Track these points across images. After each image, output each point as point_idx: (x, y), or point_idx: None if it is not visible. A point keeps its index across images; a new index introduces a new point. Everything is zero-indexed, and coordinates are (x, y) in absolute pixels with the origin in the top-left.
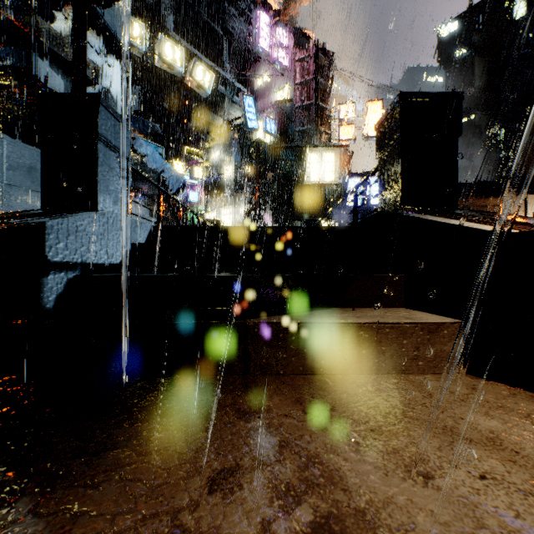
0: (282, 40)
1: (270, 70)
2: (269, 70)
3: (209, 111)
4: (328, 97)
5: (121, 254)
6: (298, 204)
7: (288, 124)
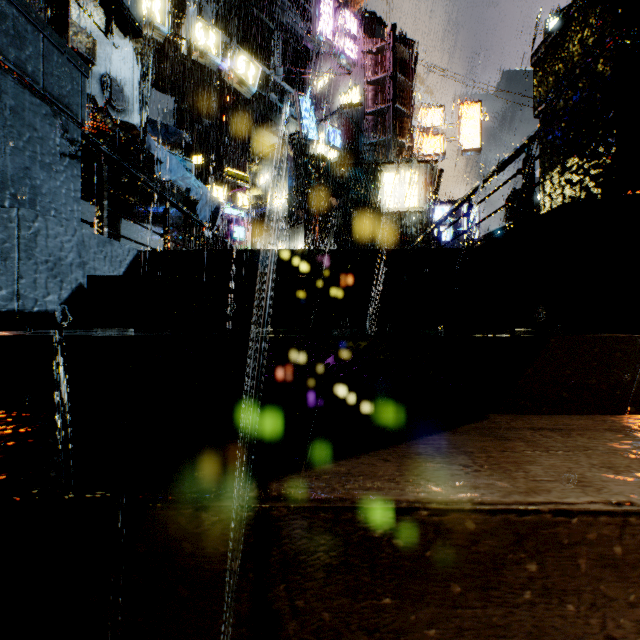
0: (349, 26)
1: (334, 67)
2: (332, 68)
3: (258, 126)
4: (409, 99)
5: (60, 293)
6: (370, 237)
7: (357, 135)
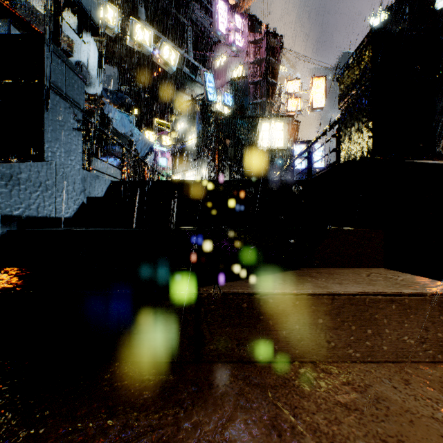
0: (238, 25)
1: (228, 52)
2: (226, 52)
3: (176, 89)
4: (278, 74)
5: (73, 207)
6: (252, 166)
7: (243, 98)
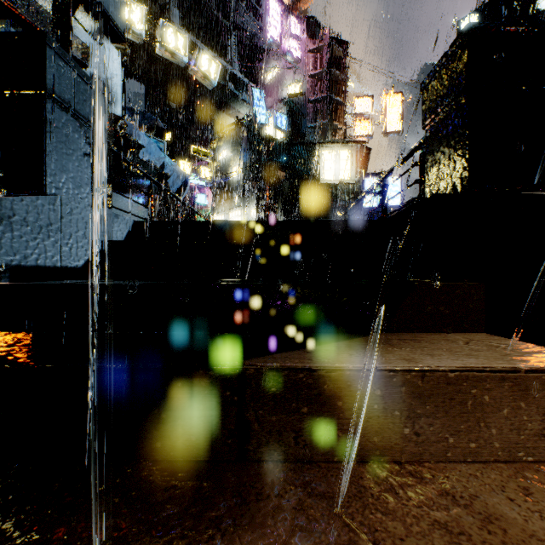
0: (294, 29)
1: (281, 63)
2: (279, 63)
3: (217, 109)
4: (343, 90)
5: (85, 254)
6: (311, 204)
7: (300, 120)
